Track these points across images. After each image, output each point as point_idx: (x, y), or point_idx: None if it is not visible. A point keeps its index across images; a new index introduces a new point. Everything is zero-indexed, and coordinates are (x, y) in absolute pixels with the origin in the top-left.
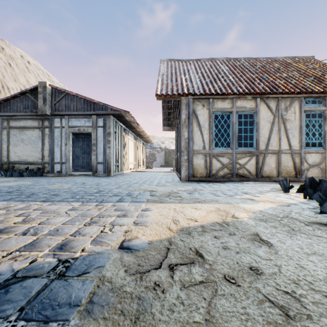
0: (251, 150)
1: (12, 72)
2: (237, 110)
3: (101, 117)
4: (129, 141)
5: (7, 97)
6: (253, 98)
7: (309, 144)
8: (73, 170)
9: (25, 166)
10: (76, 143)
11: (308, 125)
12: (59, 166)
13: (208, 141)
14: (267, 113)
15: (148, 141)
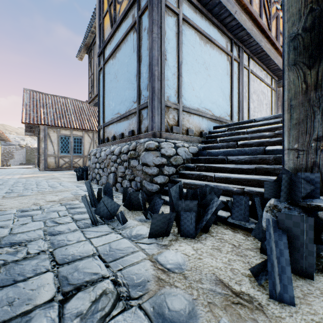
0: (81, 155)
1: None
2: (73, 136)
3: None
4: None
5: None
6: (81, 131)
7: None
8: None
9: None
10: None
11: None
12: None
13: (57, 150)
14: (89, 138)
15: (6, 140)
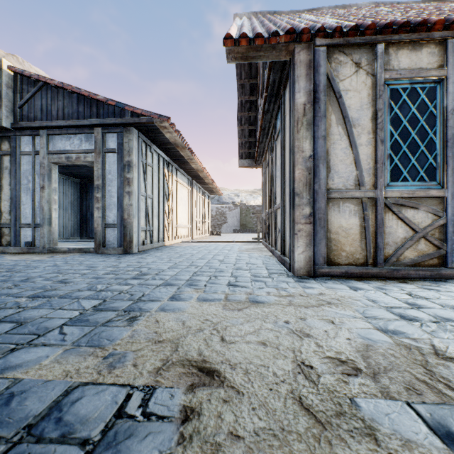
0: None
1: None
2: None
3: (112, 131)
4: (178, 187)
5: None
6: None
7: None
8: (87, 238)
9: None
10: (92, 193)
11: None
12: (29, 232)
13: (370, 164)
14: None
15: (214, 191)
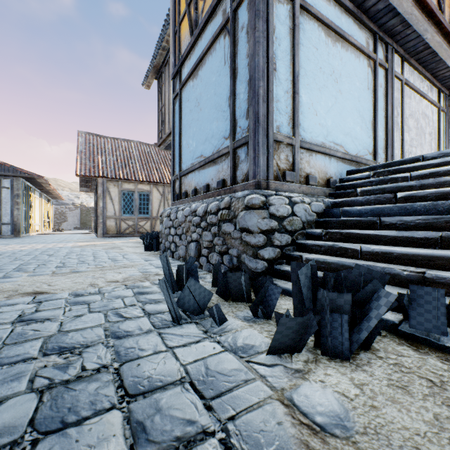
0: (148, 216)
1: None
2: (139, 191)
3: (7, 178)
4: (35, 200)
5: None
6: (149, 184)
7: None
8: None
9: None
10: None
11: None
12: None
13: (118, 210)
14: (158, 194)
15: (58, 198)
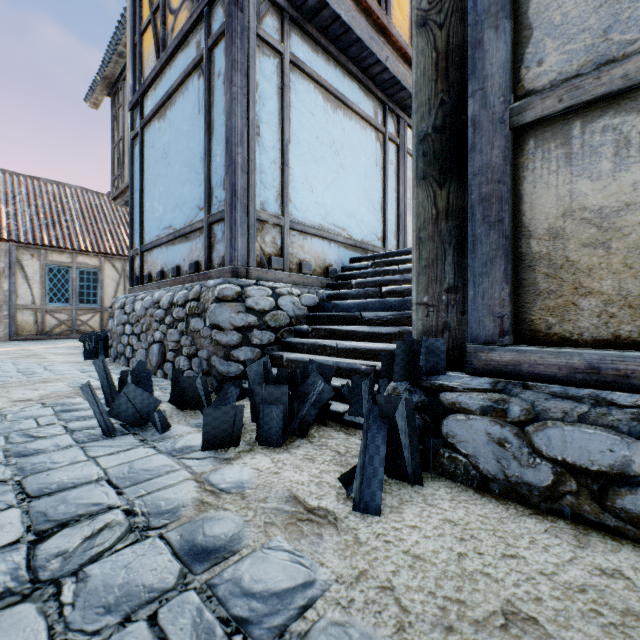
0: (96, 307)
1: None
2: (79, 266)
3: None
4: None
5: None
6: (98, 256)
7: None
8: None
9: None
10: None
11: None
12: None
13: (40, 295)
14: (114, 272)
15: None
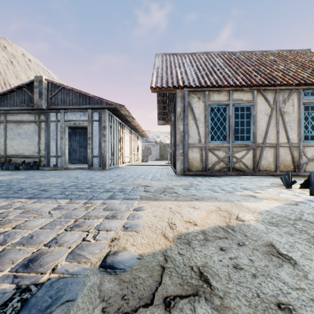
0: (248, 143)
1: (14, 69)
2: (234, 103)
3: (96, 111)
4: (125, 135)
5: (4, 92)
6: (250, 91)
7: (308, 137)
8: (71, 163)
9: (21, 159)
10: (73, 137)
11: (307, 118)
12: (54, 159)
13: (203, 134)
14: (265, 105)
15: (144, 135)
